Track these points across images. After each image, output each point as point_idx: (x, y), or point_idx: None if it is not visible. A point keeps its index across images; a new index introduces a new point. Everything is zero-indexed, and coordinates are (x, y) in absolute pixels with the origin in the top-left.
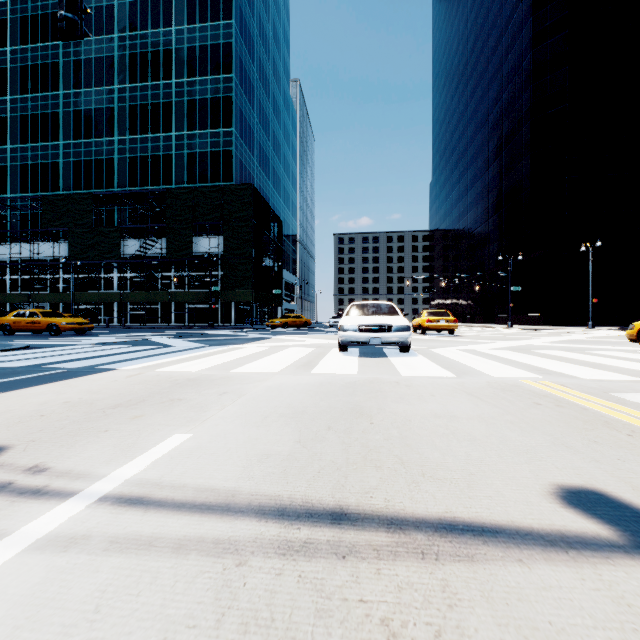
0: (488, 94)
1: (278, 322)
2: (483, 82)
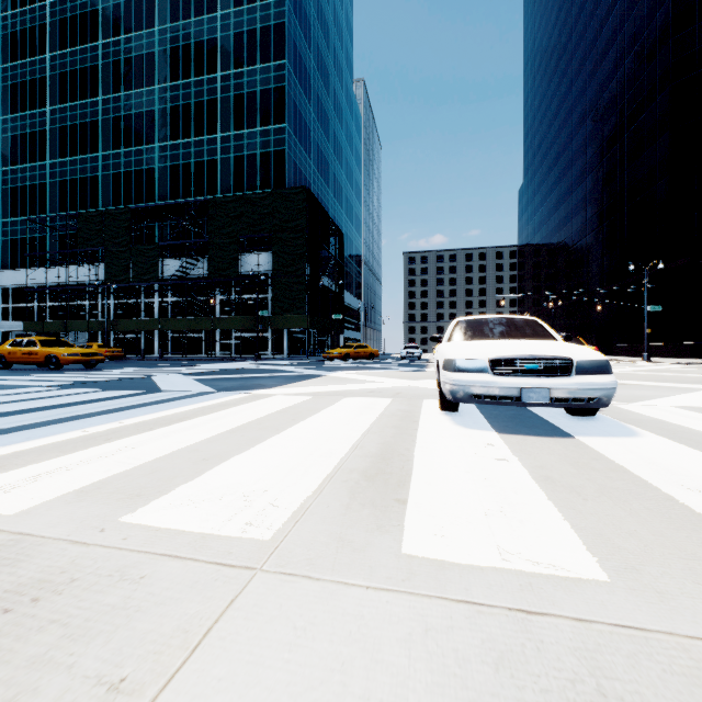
0: (602, 65)
1: (337, 353)
2: (595, 51)
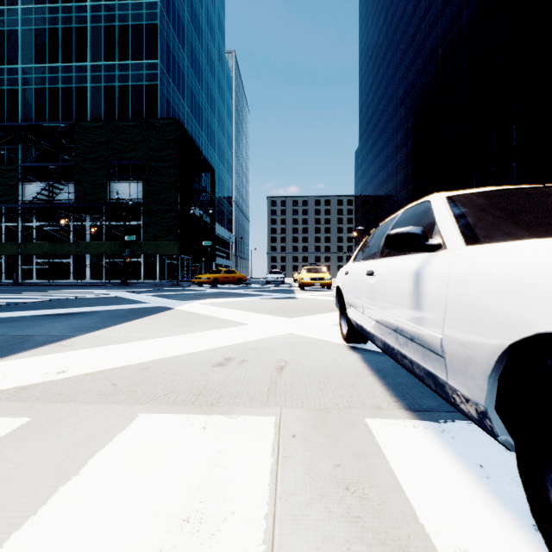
0: (421, 53)
1: (206, 278)
2: (415, 43)
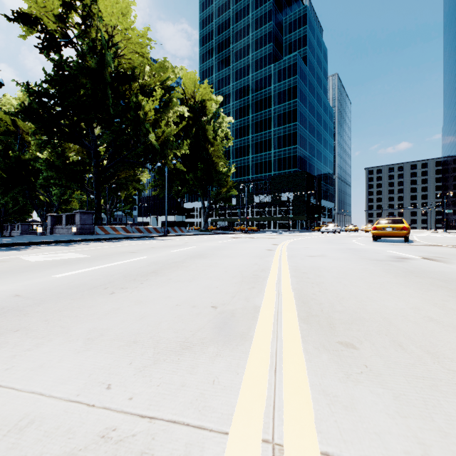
0: None
1: (316, 229)
2: None
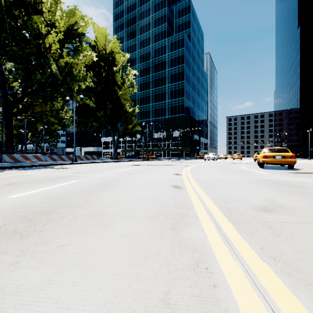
0: (290, 60)
1: (198, 157)
2: (289, 54)
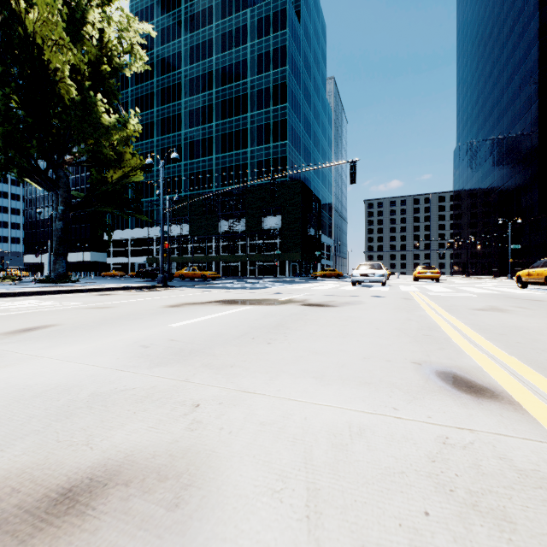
0: (503, 75)
1: (319, 274)
2: (499, 64)
